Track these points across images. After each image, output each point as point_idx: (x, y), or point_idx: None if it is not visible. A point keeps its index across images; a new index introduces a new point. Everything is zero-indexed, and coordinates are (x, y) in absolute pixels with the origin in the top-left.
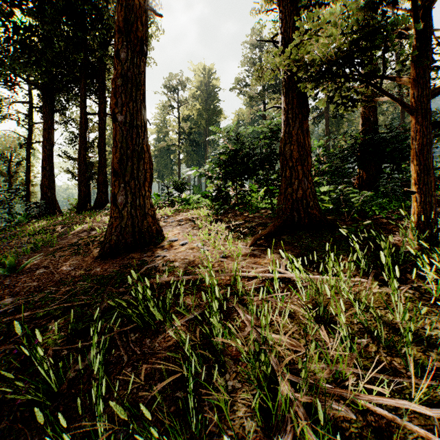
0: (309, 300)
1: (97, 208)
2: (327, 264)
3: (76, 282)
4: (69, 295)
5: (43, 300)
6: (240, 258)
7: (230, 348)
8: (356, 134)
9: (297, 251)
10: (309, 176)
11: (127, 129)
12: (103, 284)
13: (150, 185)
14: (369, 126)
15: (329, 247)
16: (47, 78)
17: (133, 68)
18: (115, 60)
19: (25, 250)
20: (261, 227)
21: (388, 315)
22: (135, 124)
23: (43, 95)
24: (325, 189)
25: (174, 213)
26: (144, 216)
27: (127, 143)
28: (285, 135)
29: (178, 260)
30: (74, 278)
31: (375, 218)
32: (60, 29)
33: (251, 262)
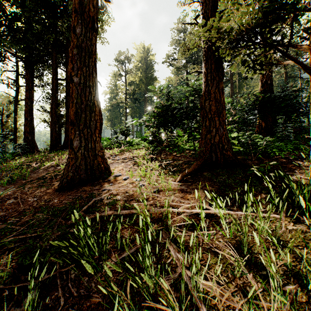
0: (232, 236)
1: (64, 148)
2: (244, 200)
3: (36, 213)
4: (27, 226)
5: (4, 231)
6: (170, 193)
7: (162, 292)
8: (257, 93)
9: (216, 187)
10: (223, 125)
11: (81, 88)
12: (56, 216)
13: (100, 132)
14: (267, 87)
15: (248, 188)
16: (28, 53)
17: (86, 40)
18: (72, 34)
19: (4, 182)
20: (186, 164)
21: (309, 256)
22: (87, 84)
23: (25, 65)
24: (235, 135)
25: (120, 152)
26: (95, 156)
27: (81, 99)
28: (205, 93)
29: (120, 194)
30: (35, 209)
31: (276, 158)
32: (37, 17)
33: (180, 197)
